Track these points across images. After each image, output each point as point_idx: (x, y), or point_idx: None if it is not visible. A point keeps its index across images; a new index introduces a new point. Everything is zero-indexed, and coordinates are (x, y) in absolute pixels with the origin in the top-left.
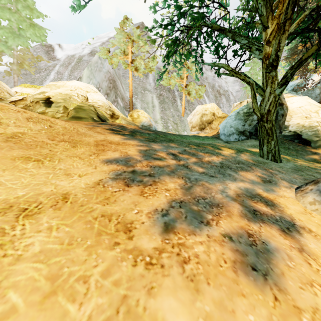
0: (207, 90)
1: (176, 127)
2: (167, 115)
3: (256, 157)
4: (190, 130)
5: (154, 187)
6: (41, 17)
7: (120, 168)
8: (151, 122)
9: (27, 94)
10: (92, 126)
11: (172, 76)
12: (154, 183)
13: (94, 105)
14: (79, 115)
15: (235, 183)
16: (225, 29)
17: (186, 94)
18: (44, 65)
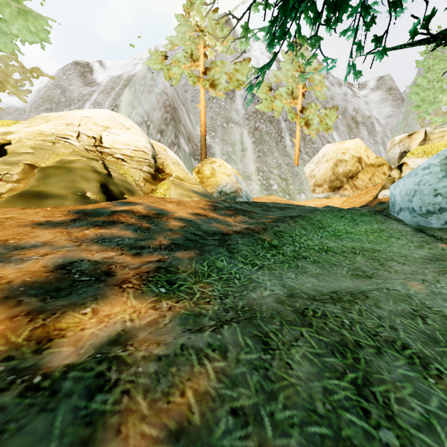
0: None
1: (285, 185)
2: (268, 164)
3: None
4: (312, 190)
5: None
6: None
7: None
8: (239, 183)
9: None
10: None
11: (276, 94)
12: None
13: (113, 155)
14: (44, 187)
15: None
16: None
17: (303, 124)
18: (78, 95)
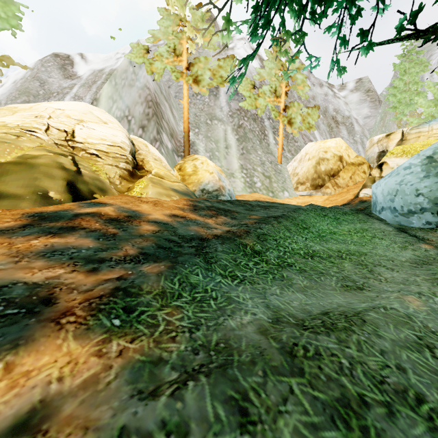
0: None
1: (268, 183)
2: (251, 161)
3: None
4: (295, 188)
5: None
6: None
7: None
8: (222, 181)
9: None
10: None
11: (260, 92)
12: None
13: (86, 150)
14: None
15: None
16: None
17: (286, 122)
18: (57, 87)
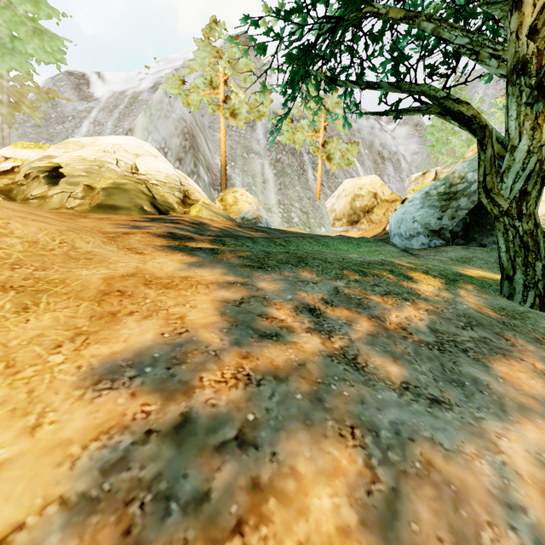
0: (361, 151)
1: (306, 219)
2: (289, 197)
3: (493, 298)
4: (332, 224)
5: (254, 544)
6: (55, 16)
7: (135, 413)
8: (260, 211)
9: (24, 160)
10: (126, 229)
11: (298, 126)
12: (255, 507)
13: (148, 181)
14: (113, 202)
15: (514, 428)
16: (418, 16)
17: (324, 158)
18: (72, 110)
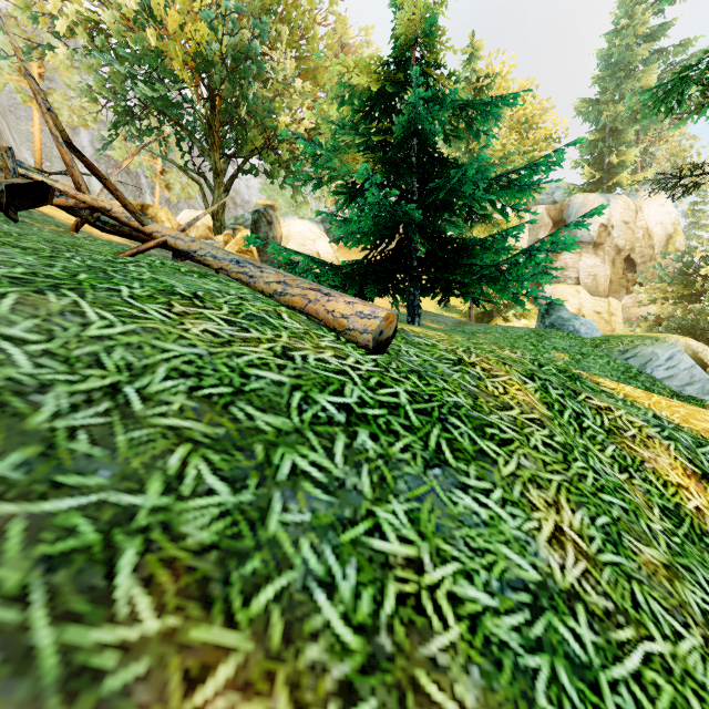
0: None
1: None
2: None
3: None
4: None
5: None
6: None
7: None
8: None
9: None
10: None
11: (133, 147)
12: None
13: None
14: None
15: None
16: (183, 126)
17: (164, 186)
18: None
